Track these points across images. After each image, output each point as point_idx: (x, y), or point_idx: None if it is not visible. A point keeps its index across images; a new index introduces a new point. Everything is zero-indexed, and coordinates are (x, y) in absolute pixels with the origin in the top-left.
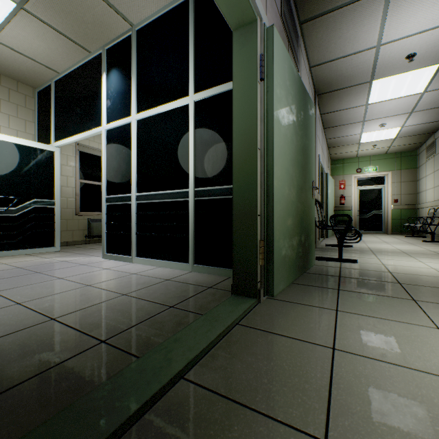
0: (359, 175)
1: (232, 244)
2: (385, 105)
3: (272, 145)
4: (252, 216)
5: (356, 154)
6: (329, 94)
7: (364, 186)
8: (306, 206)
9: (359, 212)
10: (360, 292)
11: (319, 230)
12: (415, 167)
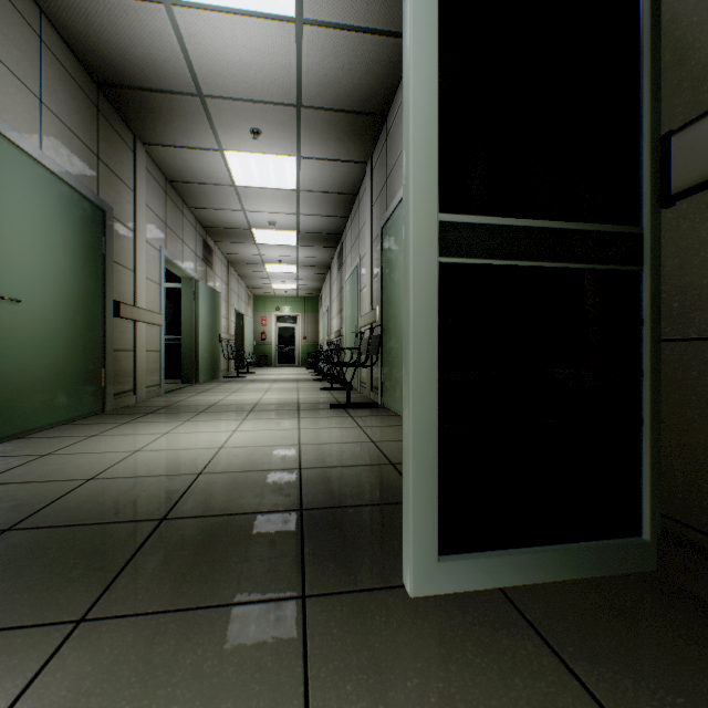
0: (278, 313)
1: (182, 364)
2: (279, 274)
3: (199, 326)
4: (191, 353)
5: (275, 294)
6: (239, 264)
7: (283, 323)
8: (216, 347)
9: (279, 347)
10: (235, 382)
11: (234, 362)
12: (318, 311)
